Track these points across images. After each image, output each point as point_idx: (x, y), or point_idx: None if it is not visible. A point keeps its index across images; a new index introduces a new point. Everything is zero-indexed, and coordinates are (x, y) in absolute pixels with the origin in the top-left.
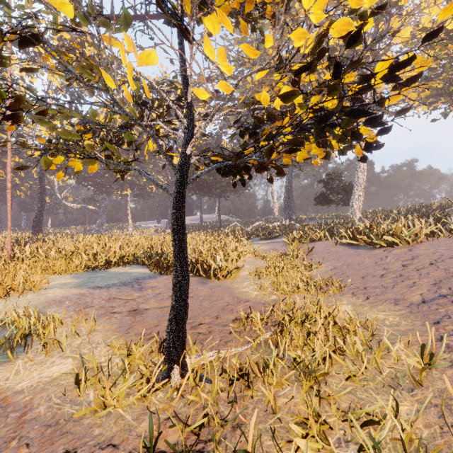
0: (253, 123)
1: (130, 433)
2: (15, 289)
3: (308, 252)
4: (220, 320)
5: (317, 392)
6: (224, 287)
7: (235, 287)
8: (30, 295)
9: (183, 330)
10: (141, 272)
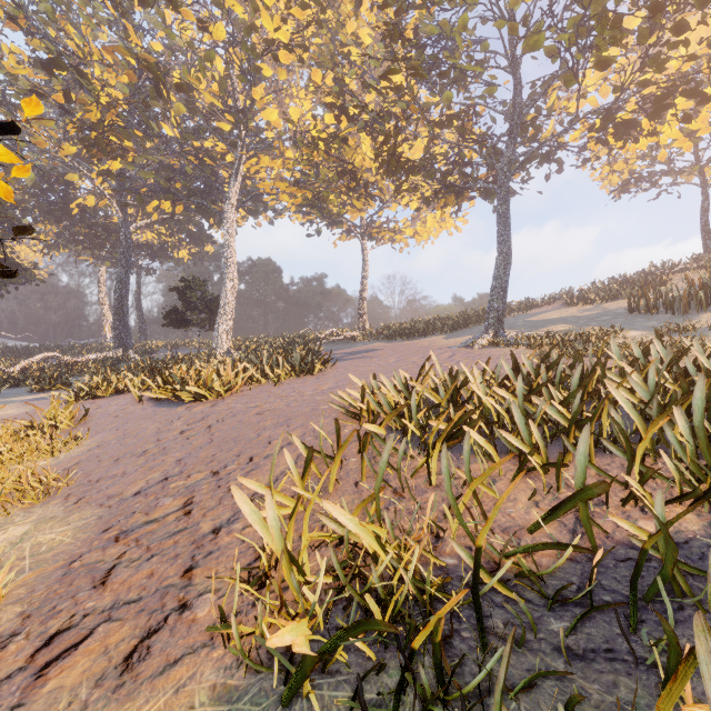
0: None
1: None
2: None
3: (82, 418)
4: None
5: None
6: None
7: None
8: None
9: None
10: None
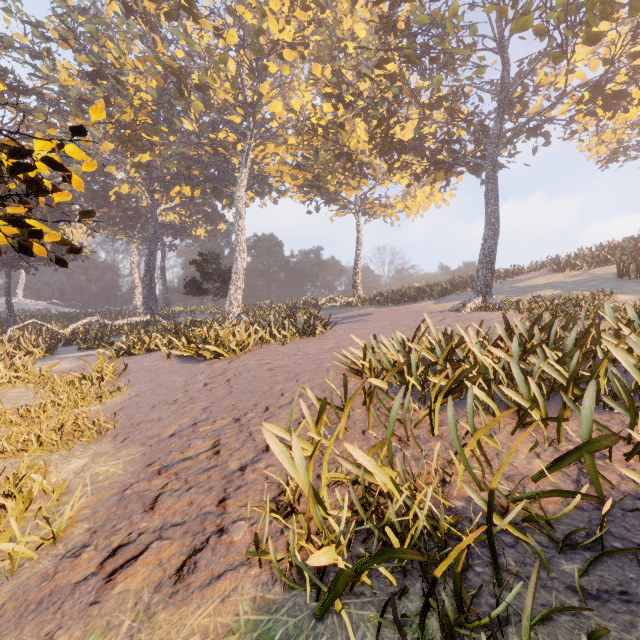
0: None
1: None
2: None
3: (122, 371)
4: None
5: None
6: None
7: None
8: None
9: None
10: None
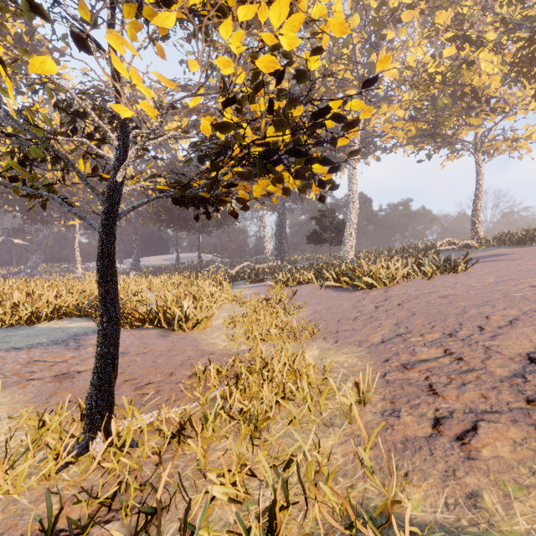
0: (216, 149)
1: (22, 518)
2: None
3: (292, 296)
4: (174, 377)
5: (250, 439)
6: (190, 339)
7: (202, 339)
8: None
9: (110, 389)
10: (83, 326)
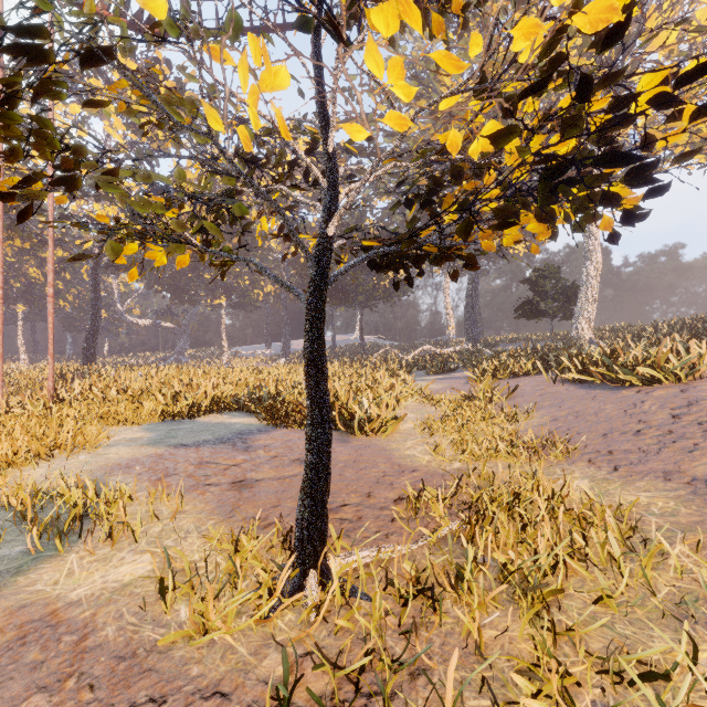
0: (426, 186)
1: (247, 676)
2: (61, 446)
3: (509, 393)
4: (374, 499)
5: (550, 622)
6: (376, 447)
7: (393, 448)
8: (84, 456)
9: (323, 514)
10: (245, 422)
